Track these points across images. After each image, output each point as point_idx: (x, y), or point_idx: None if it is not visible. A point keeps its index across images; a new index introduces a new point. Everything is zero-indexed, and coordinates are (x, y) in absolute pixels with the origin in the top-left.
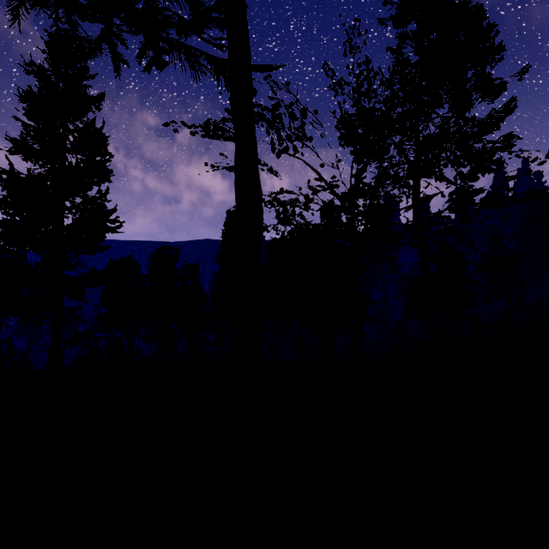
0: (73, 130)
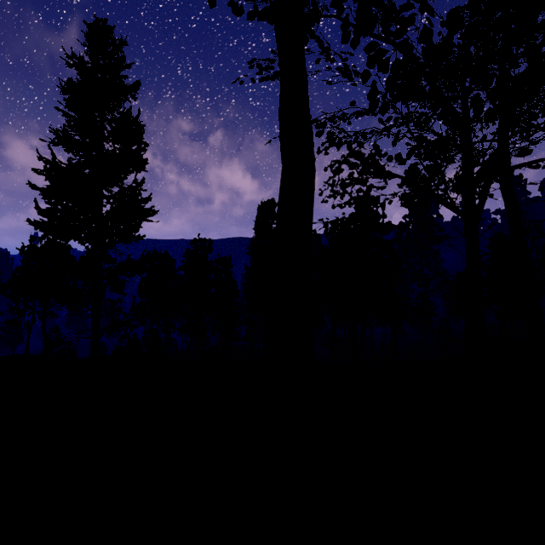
0: (110, 120)
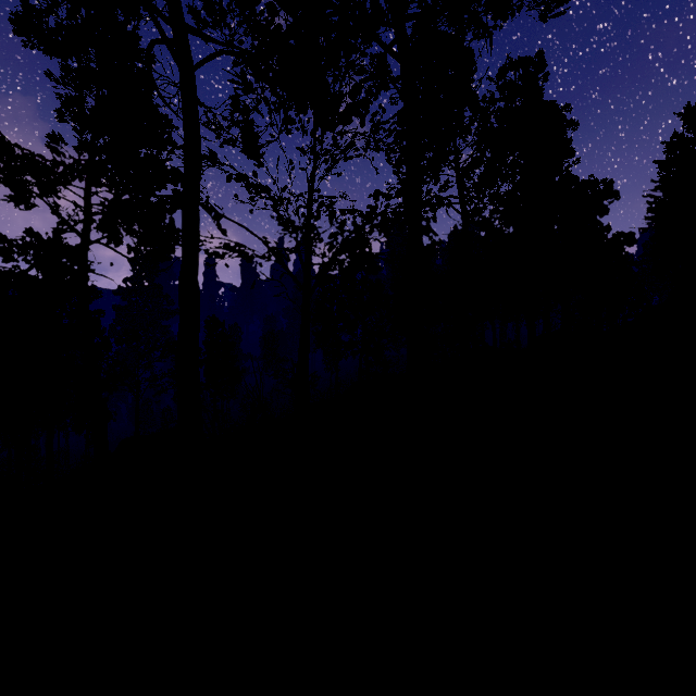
0: None
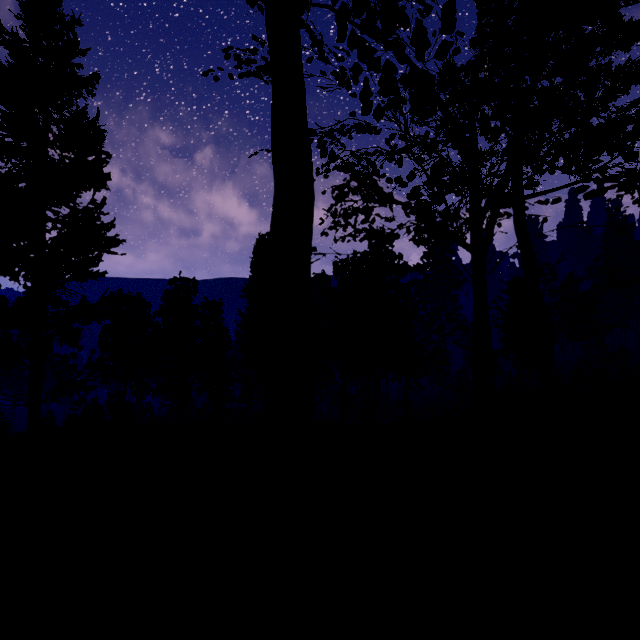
0: (57, 120)
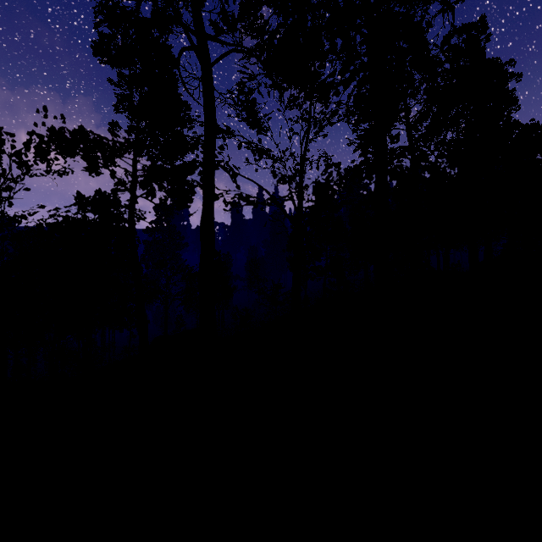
0: None
